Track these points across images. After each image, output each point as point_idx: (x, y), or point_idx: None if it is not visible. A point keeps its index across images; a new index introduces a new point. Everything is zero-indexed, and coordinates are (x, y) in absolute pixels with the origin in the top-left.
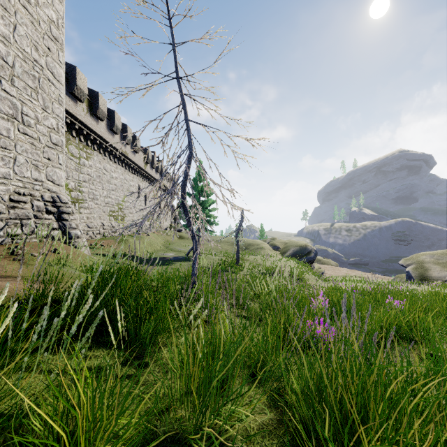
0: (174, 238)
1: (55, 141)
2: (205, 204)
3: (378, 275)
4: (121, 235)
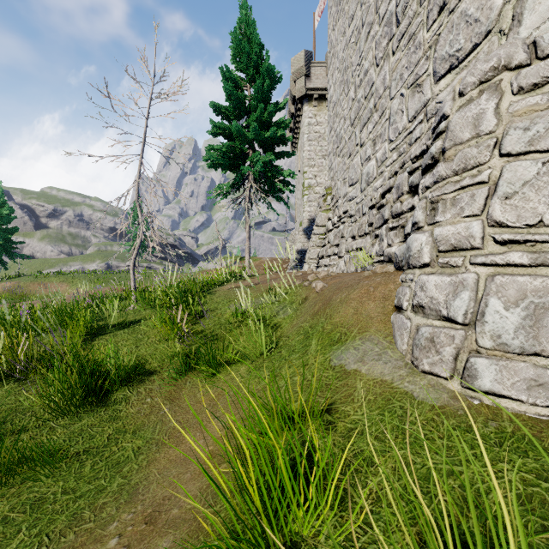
0: None
1: None
2: None
3: None
4: None
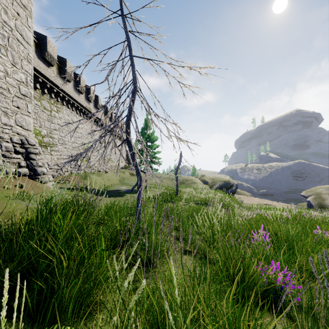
0: (128, 175)
1: (24, 92)
2: (151, 148)
3: (282, 203)
4: (86, 173)
